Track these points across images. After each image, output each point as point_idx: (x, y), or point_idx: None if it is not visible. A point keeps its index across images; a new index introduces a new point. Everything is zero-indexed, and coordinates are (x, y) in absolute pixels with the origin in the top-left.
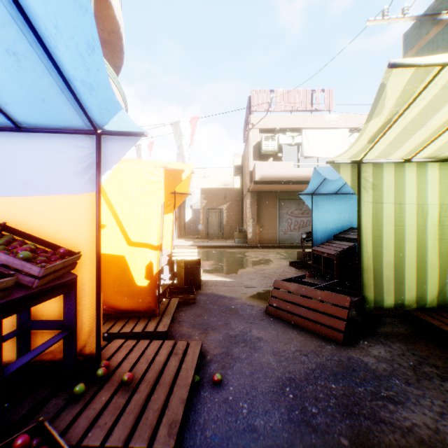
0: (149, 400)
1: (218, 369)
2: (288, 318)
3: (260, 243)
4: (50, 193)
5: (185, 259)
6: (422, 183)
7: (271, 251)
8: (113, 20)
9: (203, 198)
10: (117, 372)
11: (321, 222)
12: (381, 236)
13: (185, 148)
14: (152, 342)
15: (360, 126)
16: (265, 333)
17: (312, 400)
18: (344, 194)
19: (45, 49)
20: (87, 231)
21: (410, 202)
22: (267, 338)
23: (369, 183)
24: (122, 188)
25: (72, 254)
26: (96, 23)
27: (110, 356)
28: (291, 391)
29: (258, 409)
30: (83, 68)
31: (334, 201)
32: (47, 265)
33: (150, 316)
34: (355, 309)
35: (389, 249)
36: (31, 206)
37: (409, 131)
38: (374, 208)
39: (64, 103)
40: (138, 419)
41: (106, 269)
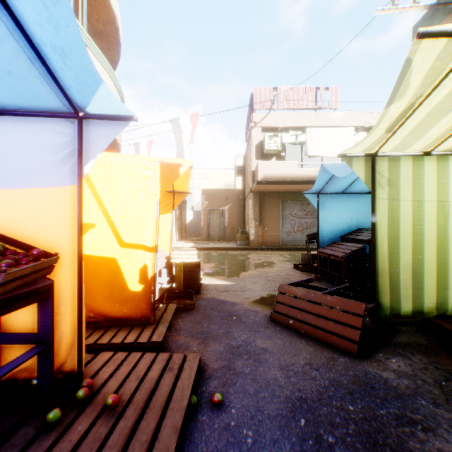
0: (136, 429)
1: (218, 386)
2: (295, 325)
3: (262, 245)
4: (24, 186)
5: (184, 261)
6: (443, 178)
7: (274, 253)
8: (108, 9)
9: (204, 199)
10: (102, 392)
11: (327, 223)
12: (398, 236)
13: (185, 146)
14: (145, 355)
15: (365, 124)
16: (271, 343)
17: (328, 425)
18: (351, 193)
19: (1, 0)
20: (67, 229)
21: (430, 199)
22: (272, 349)
23: (384, 178)
24: (113, 184)
25: (48, 256)
26: (90, 12)
27: (96, 372)
28: (303, 414)
29: (265, 437)
30: (50, 25)
31: (341, 200)
32: (11, 269)
33: (145, 324)
34: (369, 316)
35: (406, 251)
36: (2, 200)
37: (433, 118)
38: (389, 206)
39: (35, 77)
40: (124, 451)
41: (95, 273)
